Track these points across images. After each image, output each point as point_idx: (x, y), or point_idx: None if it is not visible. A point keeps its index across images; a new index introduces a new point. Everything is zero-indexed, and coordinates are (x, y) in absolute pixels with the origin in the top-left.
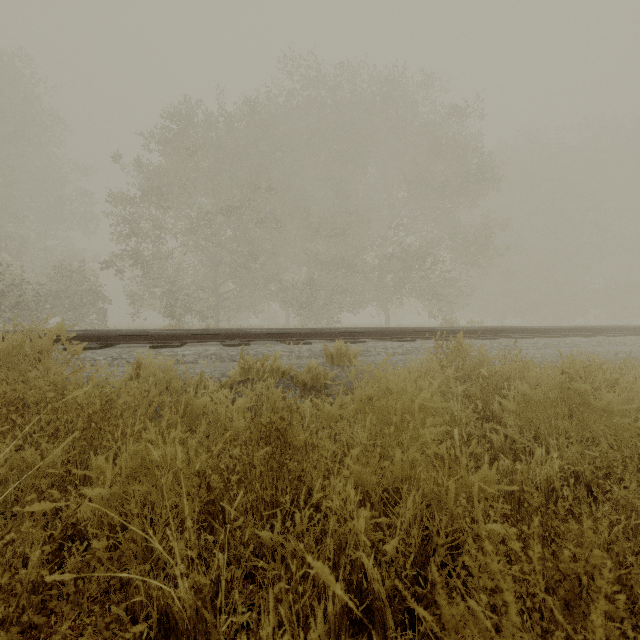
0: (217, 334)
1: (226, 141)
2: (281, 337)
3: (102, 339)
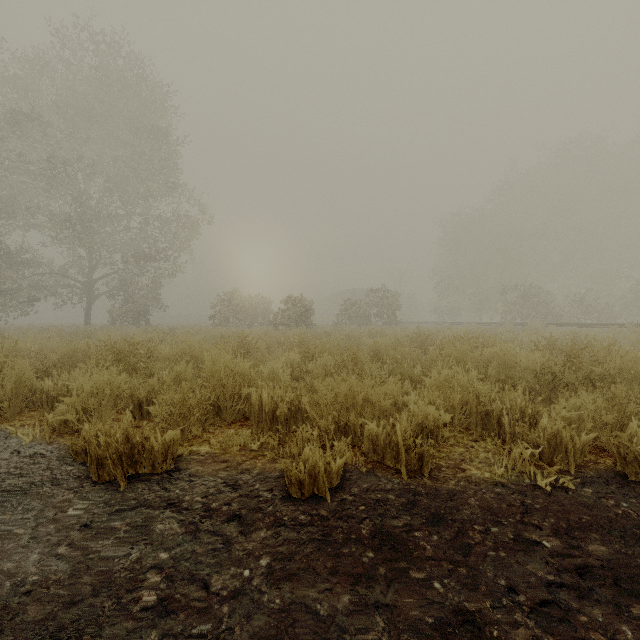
0: (607, 324)
1: None
2: (636, 326)
3: (570, 325)
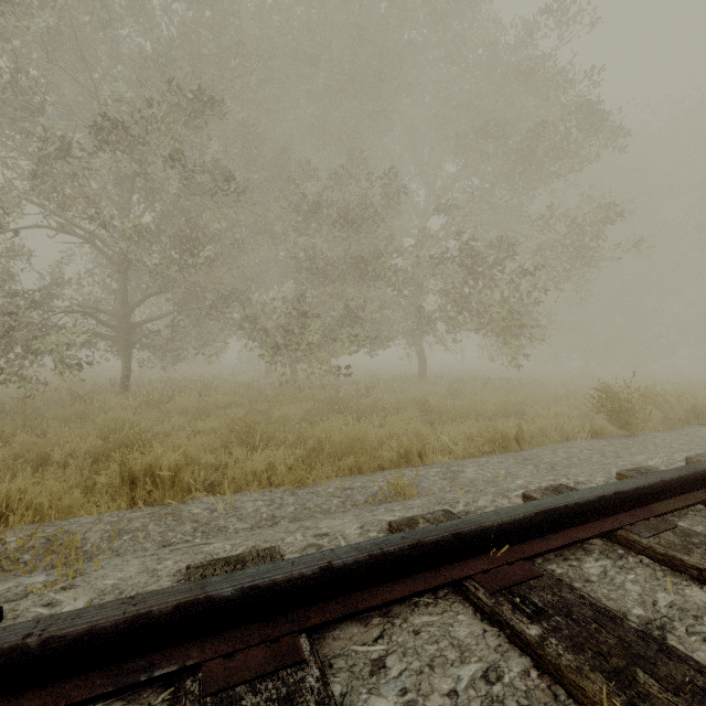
0: None
1: (125, 19)
2: None
3: None
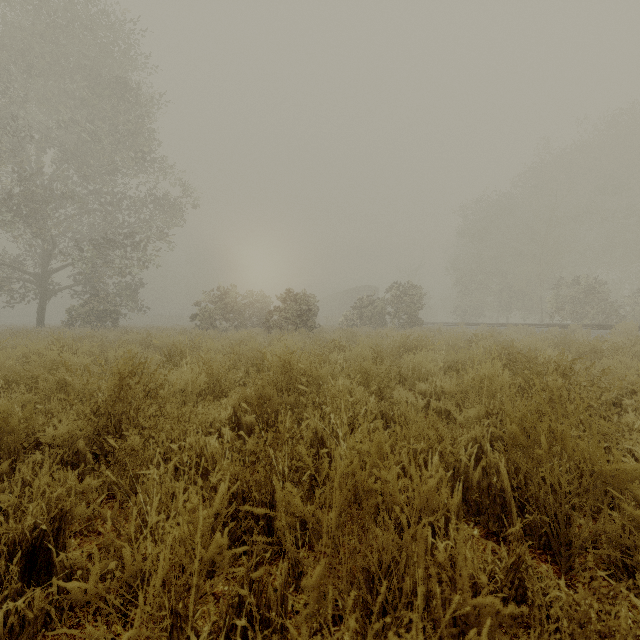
0: None
1: None
2: None
3: None
